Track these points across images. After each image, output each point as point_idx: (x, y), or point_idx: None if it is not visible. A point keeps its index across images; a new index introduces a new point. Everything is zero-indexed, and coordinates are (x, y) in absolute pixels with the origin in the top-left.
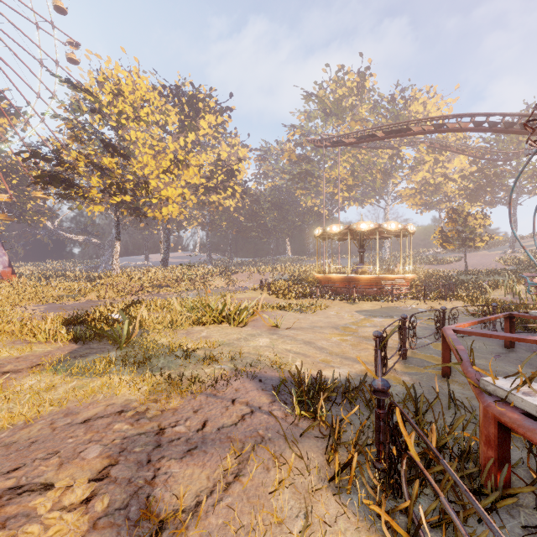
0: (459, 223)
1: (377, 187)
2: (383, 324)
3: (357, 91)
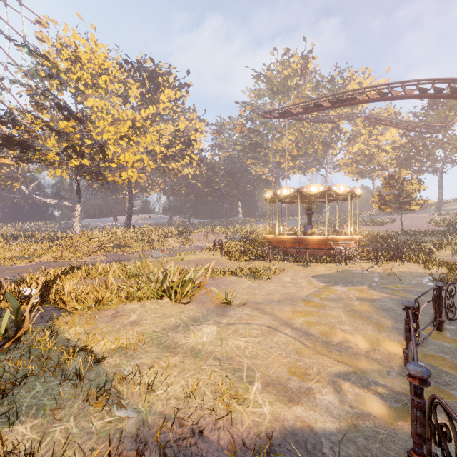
0: (396, 188)
1: (318, 157)
2: (349, 295)
3: (301, 72)
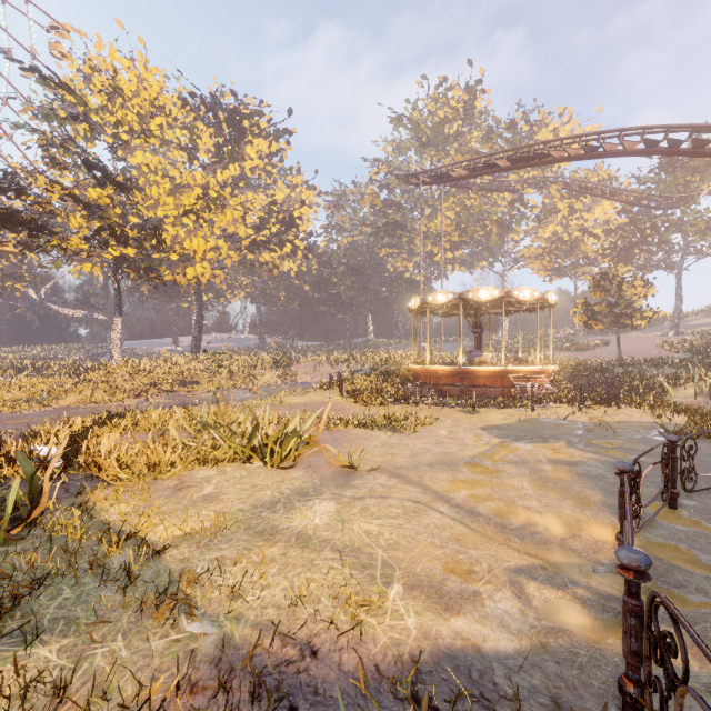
0: (611, 293)
1: (491, 245)
2: (538, 456)
3: (465, 113)
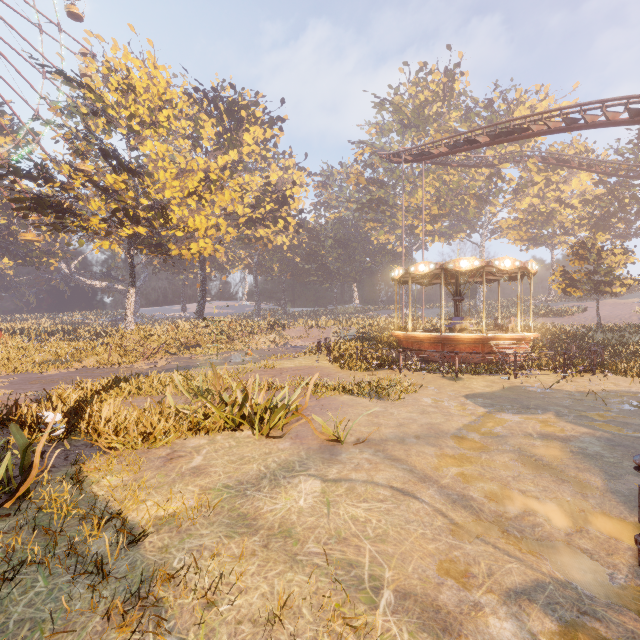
0: (590, 261)
1: (469, 217)
2: (527, 429)
3: (444, 95)
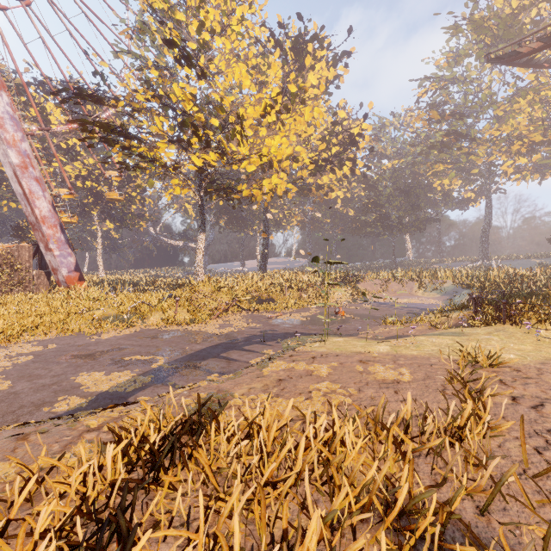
0: None
1: None
2: None
3: None
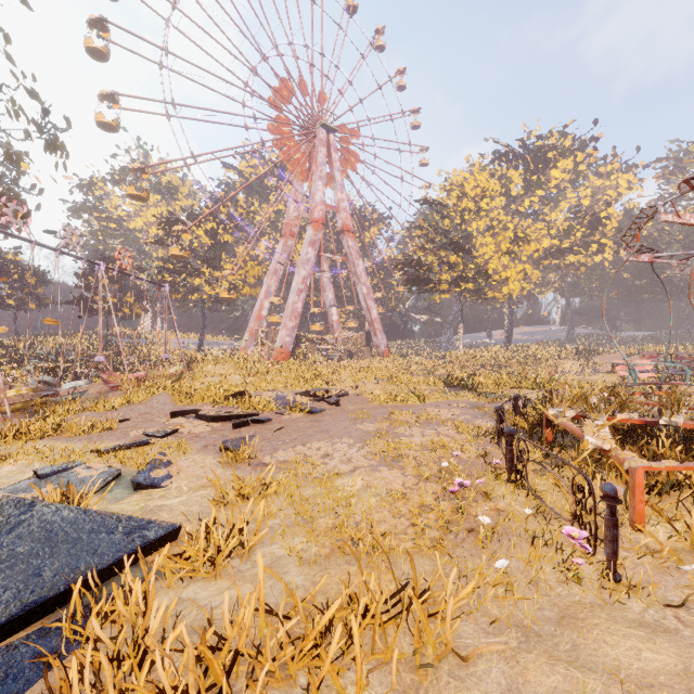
0: None
1: None
2: None
3: None
